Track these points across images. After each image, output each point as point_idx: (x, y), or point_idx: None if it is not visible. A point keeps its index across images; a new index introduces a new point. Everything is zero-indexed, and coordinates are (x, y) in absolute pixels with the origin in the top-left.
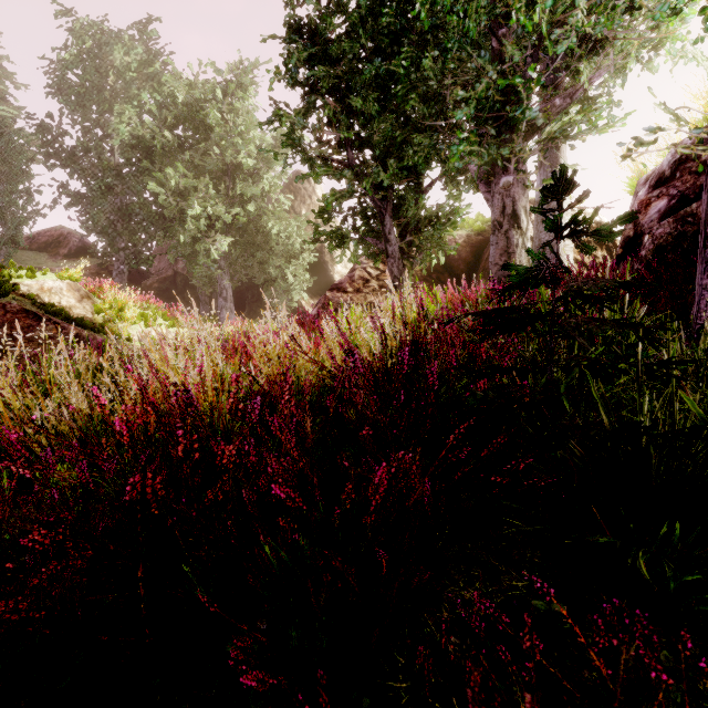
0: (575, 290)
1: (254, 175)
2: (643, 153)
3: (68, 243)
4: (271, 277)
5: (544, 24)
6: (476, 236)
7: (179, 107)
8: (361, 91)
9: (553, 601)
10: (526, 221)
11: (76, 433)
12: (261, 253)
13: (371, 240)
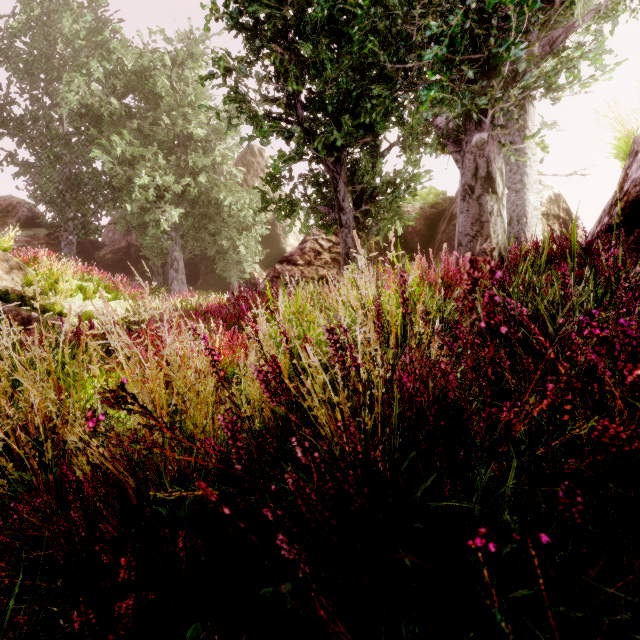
0: None
1: (207, 147)
2: None
3: (16, 213)
4: (223, 248)
5: None
6: (429, 208)
7: (128, 75)
8: (311, 35)
9: None
10: (501, 185)
11: None
12: (213, 225)
13: (323, 209)
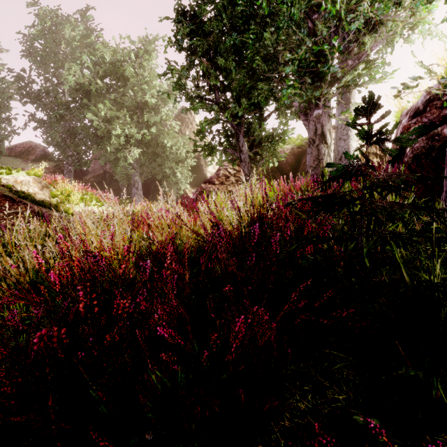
0: (382, 182)
1: (156, 109)
2: (409, 93)
3: (34, 152)
4: (166, 174)
5: (343, 11)
6: (297, 148)
7: (107, 65)
8: (224, 54)
9: (385, 439)
10: (330, 139)
11: (28, 280)
12: (160, 159)
13: (230, 151)
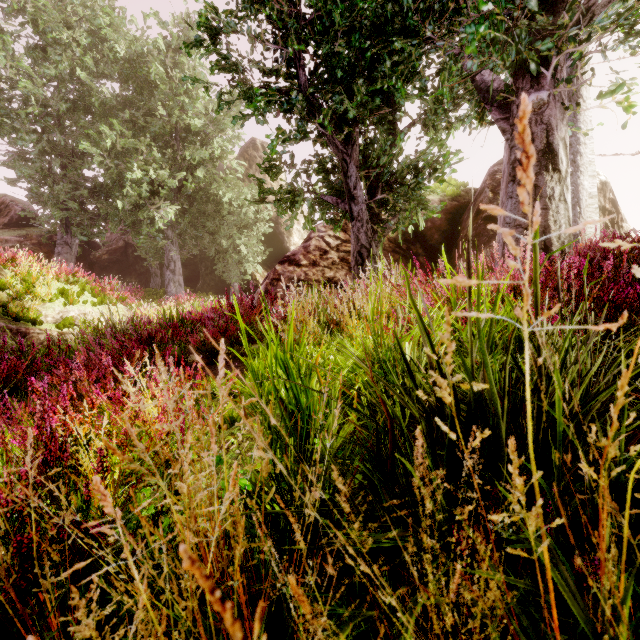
0: None
1: (206, 140)
2: None
3: (9, 212)
4: (223, 248)
5: None
6: (450, 201)
7: (120, 63)
8: None
9: None
10: (565, 161)
11: None
12: (212, 223)
13: (330, 199)
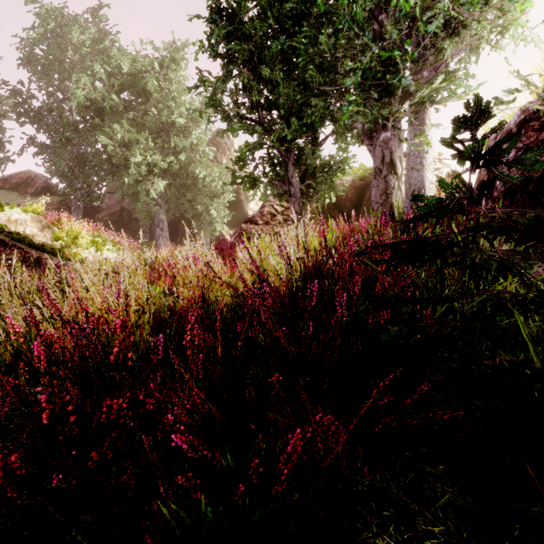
0: (498, 222)
1: (185, 131)
2: (503, 109)
3: (34, 184)
4: (198, 212)
5: (418, 8)
6: (359, 181)
7: (125, 76)
8: (269, 62)
9: None
10: (400, 168)
11: (10, 350)
12: (190, 193)
13: (277, 183)
